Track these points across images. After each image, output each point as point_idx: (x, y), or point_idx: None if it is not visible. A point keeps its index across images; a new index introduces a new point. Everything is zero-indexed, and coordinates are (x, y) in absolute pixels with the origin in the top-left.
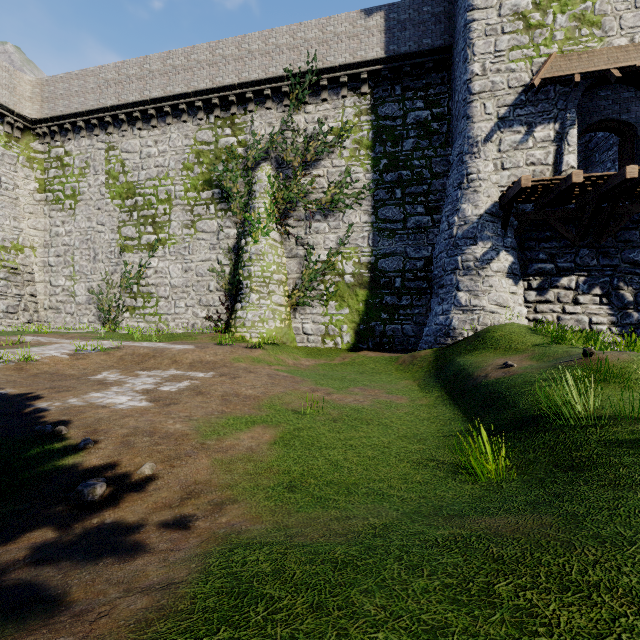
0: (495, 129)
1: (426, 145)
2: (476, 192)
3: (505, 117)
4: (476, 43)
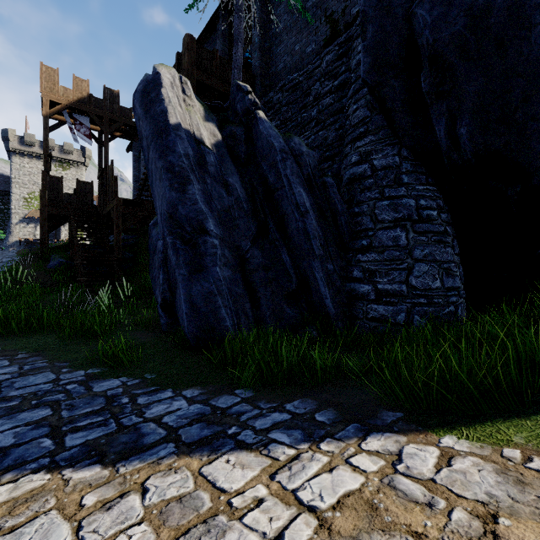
0: (19, 222)
1: (3, 216)
2: (13, 236)
3: (22, 220)
4: (13, 201)
